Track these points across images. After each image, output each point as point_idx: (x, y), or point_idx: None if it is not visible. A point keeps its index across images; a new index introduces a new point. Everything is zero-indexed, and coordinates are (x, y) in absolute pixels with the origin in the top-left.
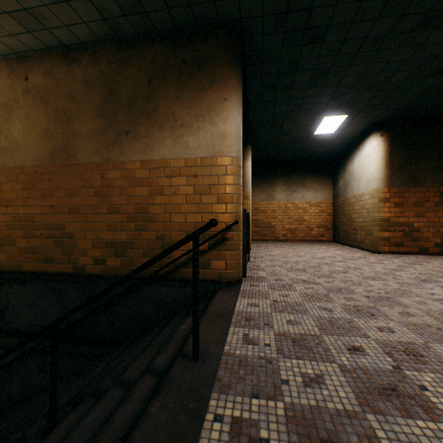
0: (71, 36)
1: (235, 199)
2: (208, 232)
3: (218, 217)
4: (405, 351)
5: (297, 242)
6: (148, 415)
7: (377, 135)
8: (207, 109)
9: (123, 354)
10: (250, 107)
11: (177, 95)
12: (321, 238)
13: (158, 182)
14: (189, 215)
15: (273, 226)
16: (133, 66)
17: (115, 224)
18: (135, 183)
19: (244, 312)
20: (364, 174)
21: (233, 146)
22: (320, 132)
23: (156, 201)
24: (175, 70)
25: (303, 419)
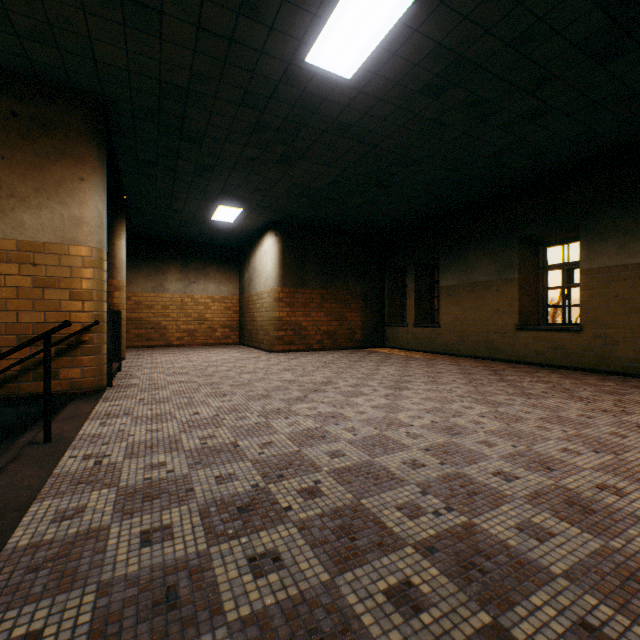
0: None
1: (97, 296)
2: (56, 335)
3: (72, 316)
4: (229, 408)
5: (197, 347)
6: (7, 469)
7: (273, 234)
8: (54, 184)
9: None
10: (123, 175)
11: (3, 154)
12: (227, 340)
13: None
14: (24, 314)
15: (165, 327)
16: None
17: None
18: None
19: (105, 411)
20: (264, 271)
21: (94, 235)
22: (219, 219)
23: None
24: None
25: (139, 444)
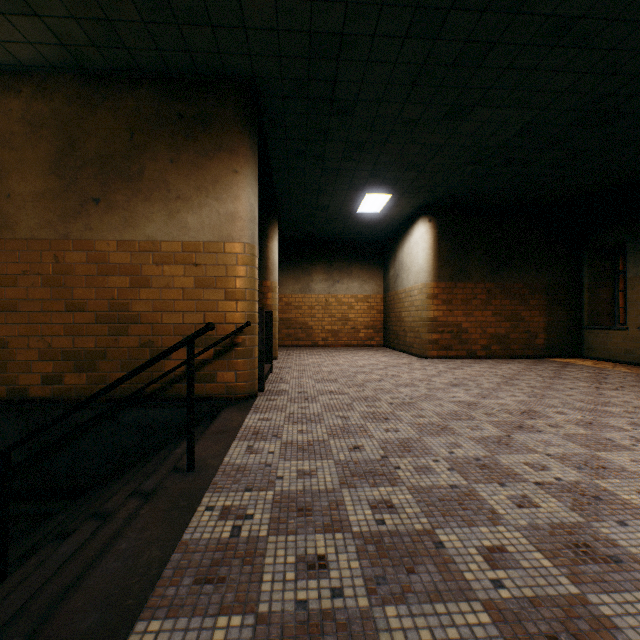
0: (6, 54)
1: (248, 295)
2: (213, 337)
3: (226, 317)
4: (399, 444)
5: (340, 348)
6: (138, 515)
7: (425, 220)
8: (212, 180)
9: (94, 498)
10: (274, 174)
11: (171, 158)
12: (370, 342)
13: (145, 270)
14: (188, 315)
15: (311, 327)
16: (106, 110)
17: (78, 327)
18: (109, 271)
19: (253, 427)
20: (413, 264)
21: (246, 230)
22: (364, 210)
23: (141, 295)
24: (168, 126)
25: (288, 499)
